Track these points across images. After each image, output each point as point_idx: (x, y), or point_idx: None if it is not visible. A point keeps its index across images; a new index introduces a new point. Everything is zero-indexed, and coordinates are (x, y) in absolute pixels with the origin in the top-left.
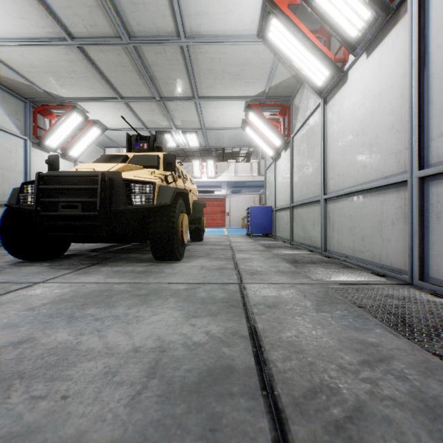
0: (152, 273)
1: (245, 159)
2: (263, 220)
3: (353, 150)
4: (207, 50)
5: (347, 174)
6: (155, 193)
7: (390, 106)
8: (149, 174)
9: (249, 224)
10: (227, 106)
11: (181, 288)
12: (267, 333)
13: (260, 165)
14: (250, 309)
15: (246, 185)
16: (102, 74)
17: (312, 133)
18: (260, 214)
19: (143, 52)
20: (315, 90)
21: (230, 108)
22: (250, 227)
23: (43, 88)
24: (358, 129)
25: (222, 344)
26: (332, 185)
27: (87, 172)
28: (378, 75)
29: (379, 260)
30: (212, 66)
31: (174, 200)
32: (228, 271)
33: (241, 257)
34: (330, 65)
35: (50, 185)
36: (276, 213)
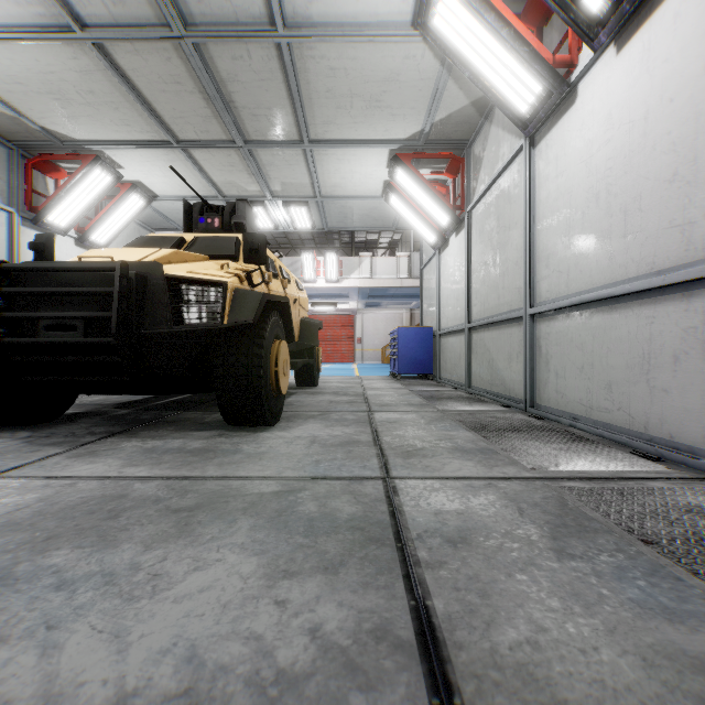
0: (217, 454)
1: (387, 252)
2: (418, 351)
3: (588, 225)
4: (323, 52)
5: (576, 270)
6: (226, 302)
7: (667, 138)
8: (218, 269)
9: (395, 358)
10: (358, 158)
11: (268, 490)
12: (459, 631)
13: (412, 260)
14: (411, 548)
15: (389, 294)
16: (140, 97)
17: (507, 200)
18: (414, 341)
19: (211, 57)
20: (516, 121)
21: (363, 161)
22: (398, 363)
23: (41, 124)
24: (598, 187)
25: (350, 677)
26: (546, 289)
27: (97, 262)
28: (642, 82)
29: (644, 428)
30: (332, 83)
31: (261, 316)
32: (361, 449)
33: (384, 419)
34: (545, 72)
35: (25, 286)
36: (441, 339)
